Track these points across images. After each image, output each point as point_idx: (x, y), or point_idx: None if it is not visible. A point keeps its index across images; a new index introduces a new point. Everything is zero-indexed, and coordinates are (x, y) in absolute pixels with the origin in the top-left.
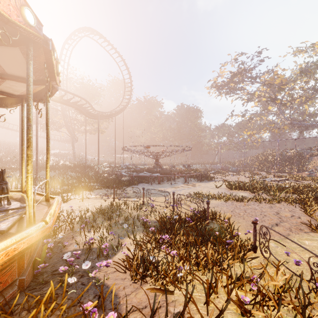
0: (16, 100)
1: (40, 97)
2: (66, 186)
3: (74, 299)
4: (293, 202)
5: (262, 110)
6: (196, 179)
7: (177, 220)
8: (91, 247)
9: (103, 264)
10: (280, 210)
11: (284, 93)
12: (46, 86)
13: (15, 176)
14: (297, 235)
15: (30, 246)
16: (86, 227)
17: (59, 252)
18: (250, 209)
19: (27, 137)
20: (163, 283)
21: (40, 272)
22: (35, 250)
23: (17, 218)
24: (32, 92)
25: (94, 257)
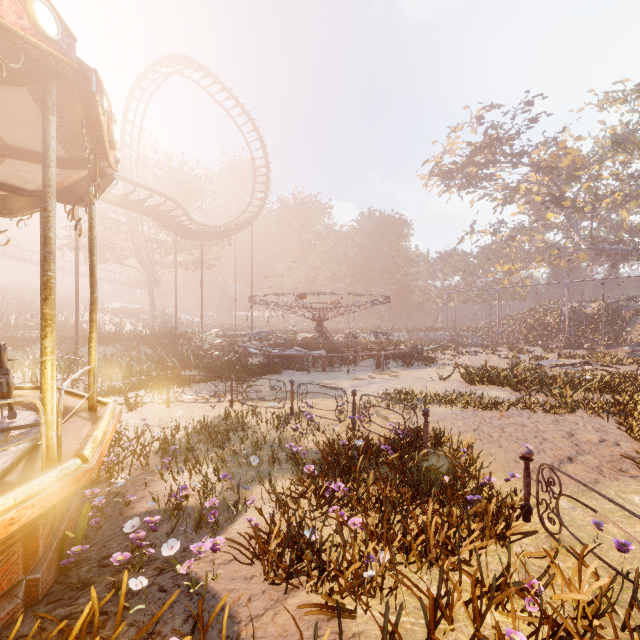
0: (29, 201)
1: (79, 194)
2: (135, 376)
3: (142, 628)
4: (603, 411)
5: (534, 221)
6: (398, 361)
7: (362, 450)
8: (182, 507)
9: (206, 547)
10: (576, 428)
11: (580, 186)
12: (90, 172)
13: (33, 355)
14: (615, 483)
15: (48, 510)
16: (174, 462)
17: (118, 516)
18: (512, 426)
19: (44, 277)
20: (333, 592)
21: (76, 560)
22: (64, 515)
23: (26, 448)
24: (54, 181)
25: (188, 527)
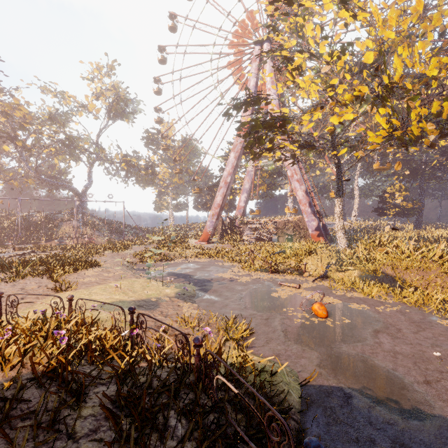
0: None
1: None
2: None
3: None
4: (41, 274)
5: None
6: None
7: None
8: None
9: None
10: (26, 285)
11: (29, 135)
12: None
13: None
14: (44, 300)
15: None
16: None
17: None
18: None
19: None
20: None
21: None
22: None
23: None
24: None
25: None
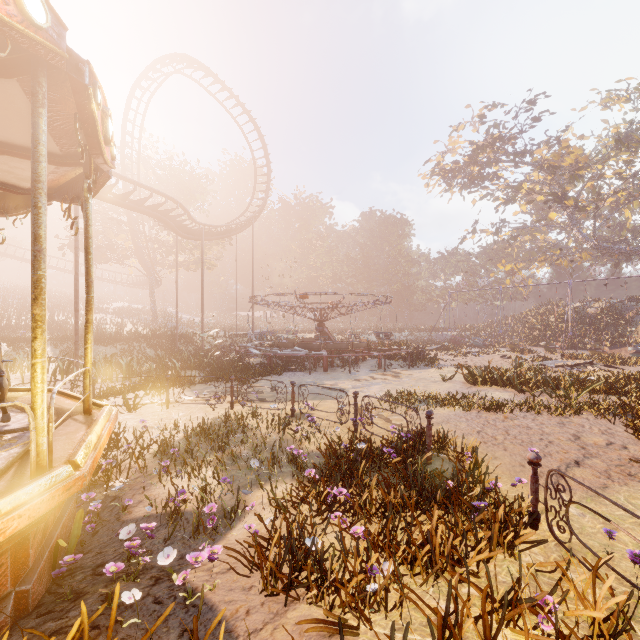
0: (26, 200)
1: (76, 192)
2: (135, 377)
3: None
4: (609, 413)
5: (537, 221)
6: (400, 361)
7: (364, 453)
8: (179, 513)
9: (203, 557)
10: (582, 430)
11: (583, 186)
12: (86, 169)
13: None
14: (624, 488)
15: (37, 520)
16: (173, 465)
17: (115, 521)
18: (517, 429)
19: (33, 277)
20: (334, 606)
21: (70, 568)
22: (57, 521)
23: (18, 453)
24: (45, 177)
25: (186, 533)
